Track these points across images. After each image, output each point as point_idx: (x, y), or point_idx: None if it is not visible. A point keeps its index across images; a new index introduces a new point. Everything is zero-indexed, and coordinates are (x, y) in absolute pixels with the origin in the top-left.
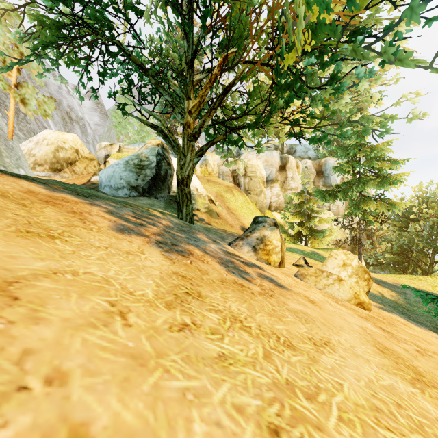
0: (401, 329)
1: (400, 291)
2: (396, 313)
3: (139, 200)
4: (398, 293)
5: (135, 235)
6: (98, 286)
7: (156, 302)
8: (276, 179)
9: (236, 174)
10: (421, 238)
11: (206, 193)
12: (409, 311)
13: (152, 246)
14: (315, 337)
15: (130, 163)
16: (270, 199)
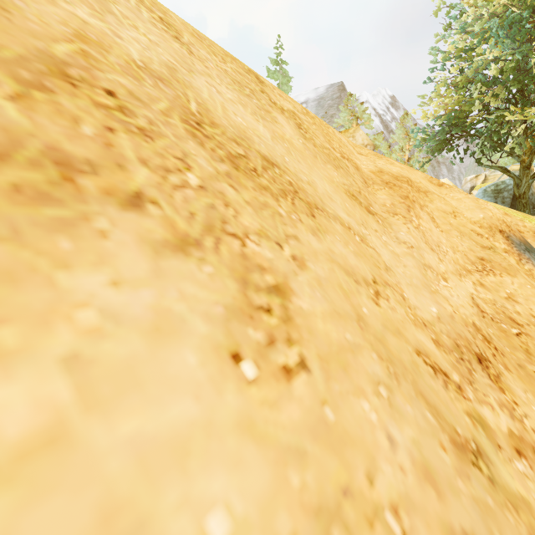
0: None
1: None
2: None
3: None
4: None
5: None
6: None
7: None
8: None
9: None
10: None
11: None
12: None
13: None
14: None
15: (489, 191)
16: None
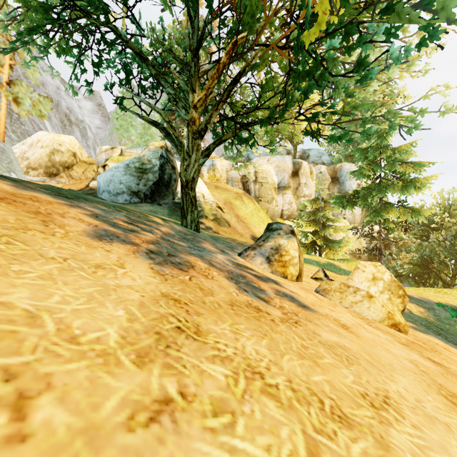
0: (448, 357)
1: (428, 307)
2: (432, 333)
3: (140, 206)
4: (427, 309)
5: (118, 242)
6: (3, 331)
7: (118, 354)
8: (288, 186)
9: (246, 180)
10: (443, 248)
11: (214, 200)
12: (443, 330)
13: (140, 256)
14: (368, 390)
15: (131, 166)
16: (282, 207)
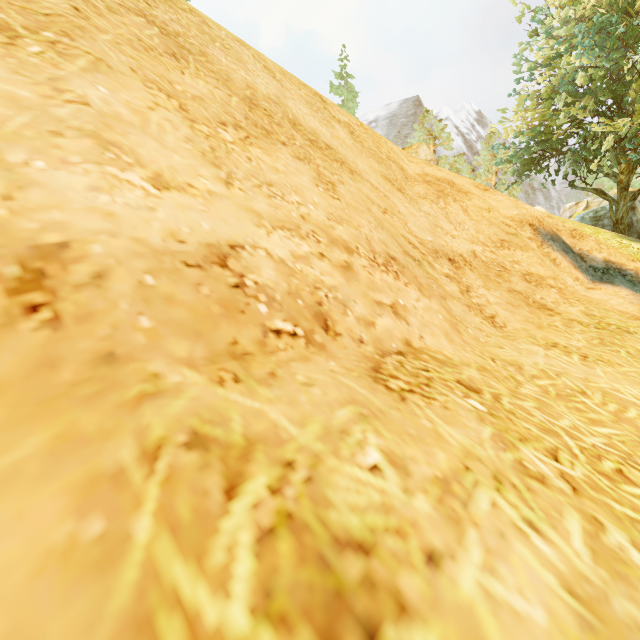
0: None
1: None
2: None
3: None
4: None
5: None
6: None
7: None
8: None
9: None
10: None
11: None
12: None
13: None
14: None
15: (587, 218)
16: None
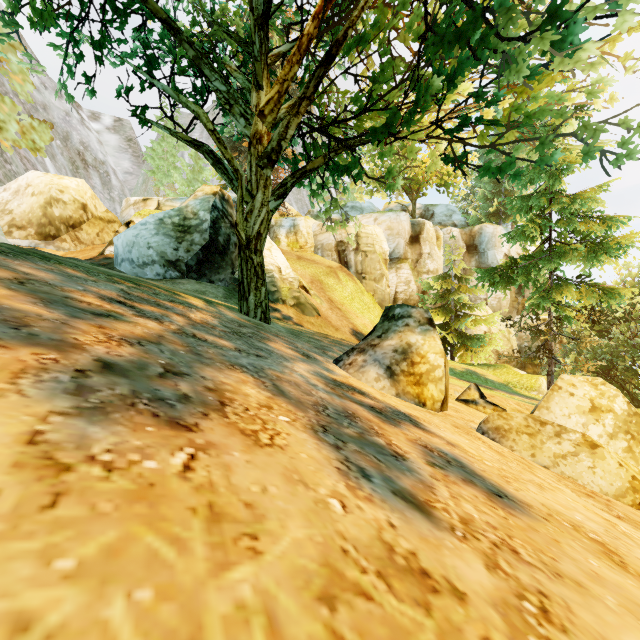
0: None
1: None
2: None
3: (180, 284)
4: None
5: None
6: None
7: None
8: (404, 257)
9: (343, 248)
10: (632, 348)
11: (295, 276)
12: None
13: (31, 386)
14: None
15: (166, 222)
16: (396, 287)
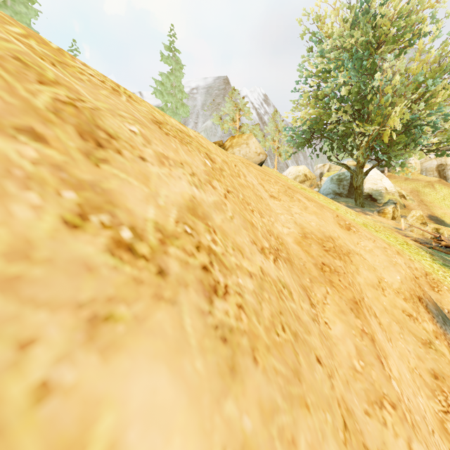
0: None
1: None
2: None
3: (339, 199)
4: None
5: None
6: None
7: None
8: None
9: (442, 168)
10: None
11: (395, 190)
12: None
13: None
14: None
15: (334, 179)
16: None
